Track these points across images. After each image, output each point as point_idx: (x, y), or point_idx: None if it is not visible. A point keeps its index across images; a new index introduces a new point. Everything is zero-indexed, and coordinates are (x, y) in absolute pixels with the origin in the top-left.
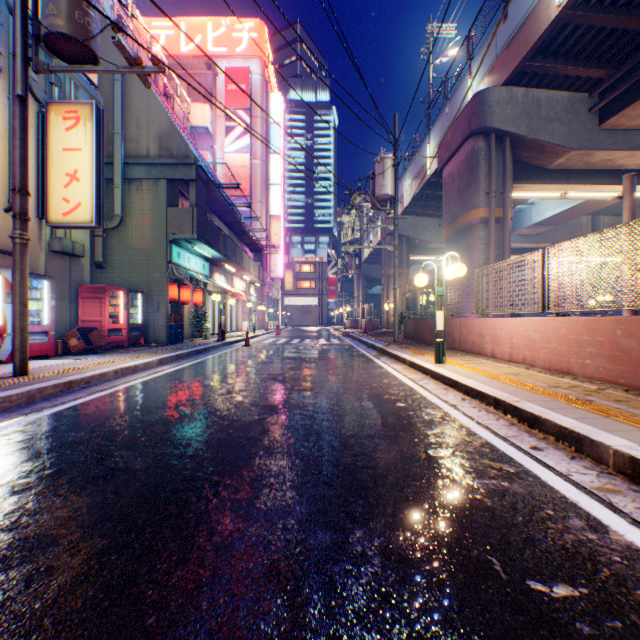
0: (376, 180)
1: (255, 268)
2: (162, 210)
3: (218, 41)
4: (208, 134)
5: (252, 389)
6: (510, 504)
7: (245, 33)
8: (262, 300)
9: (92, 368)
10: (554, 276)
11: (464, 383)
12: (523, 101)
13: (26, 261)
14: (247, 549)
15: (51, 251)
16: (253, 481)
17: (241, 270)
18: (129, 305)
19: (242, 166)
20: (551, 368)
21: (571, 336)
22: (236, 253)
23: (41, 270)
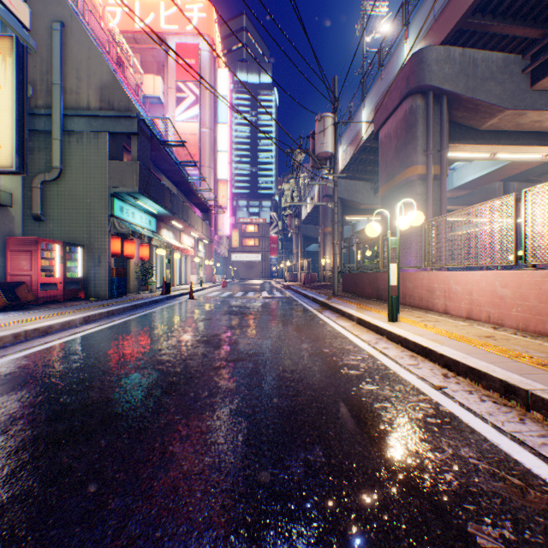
0: (317, 138)
1: (203, 226)
2: (103, 163)
3: (170, 19)
4: (161, 104)
5: (176, 360)
6: None
7: (195, 13)
8: (210, 256)
9: None
10: (530, 223)
11: (442, 353)
12: (460, 60)
13: None
14: None
15: None
16: None
17: (188, 227)
18: (66, 258)
19: (192, 134)
20: (529, 329)
21: None
22: (183, 210)
23: None
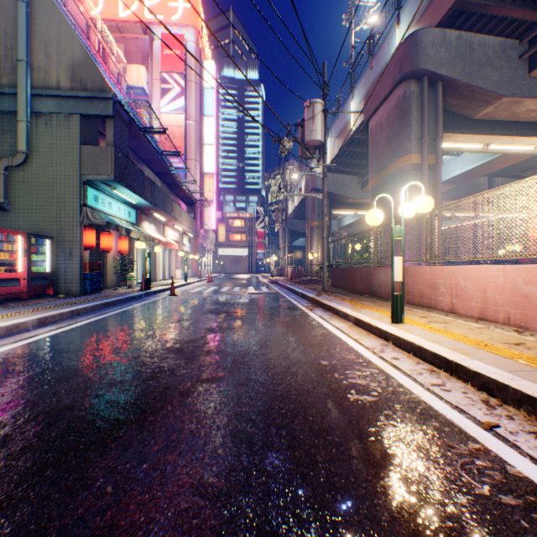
0: (306, 125)
1: (187, 219)
2: (75, 148)
3: (155, 9)
4: (145, 95)
5: (132, 380)
6: None
7: (180, 3)
8: (196, 250)
9: None
10: None
11: (479, 371)
12: (456, 44)
13: None
14: None
15: None
16: None
17: (172, 220)
18: (30, 251)
19: (177, 126)
20: None
21: None
22: (166, 202)
23: None
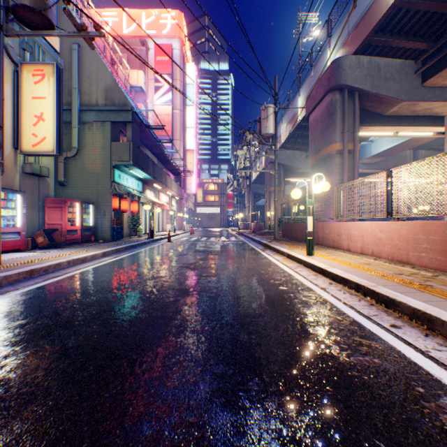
0: (262, 123)
1: (175, 186)
2: (107, 144)
3: (149, 26)
4: (142, 92)
5: (170, 275)
6: (385, 381)
7: (168, 20)
8: (181, 209)
9: (51, 259)
10: (396, 190)
11: (330, 271)
12: (368, 66)
13: None
14: (154, 434)
15: (24, 173)
16: (165, 359)
17: (165, 188)
18: (83, 212)
19: (166, 114)
20: (394, 259)
21: (410, 235)
22: (162, 175)
23: (16, 186)
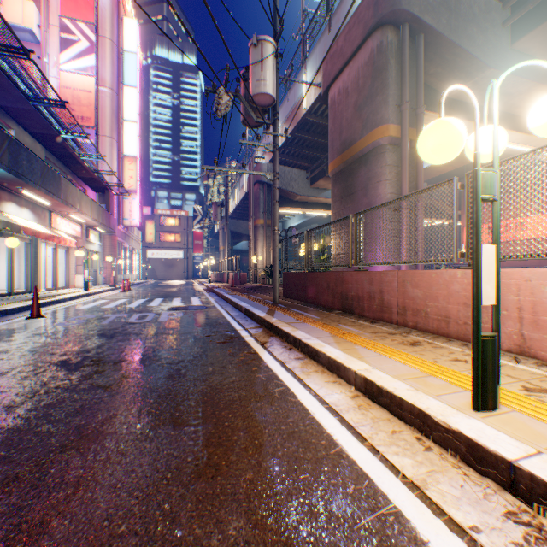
0: (252, 72)
1: (93, 207)
2: None
3: None
4: (37, 43)
5: None
6: None
7: None
8: (113, 250)
9: None
10: None
11: None
12: None
13: None
14: None
15: None
16: None
17: (62, 204)
18: None
19: (85, 90)
20: None
21: None
22: (46, 176)
23: None
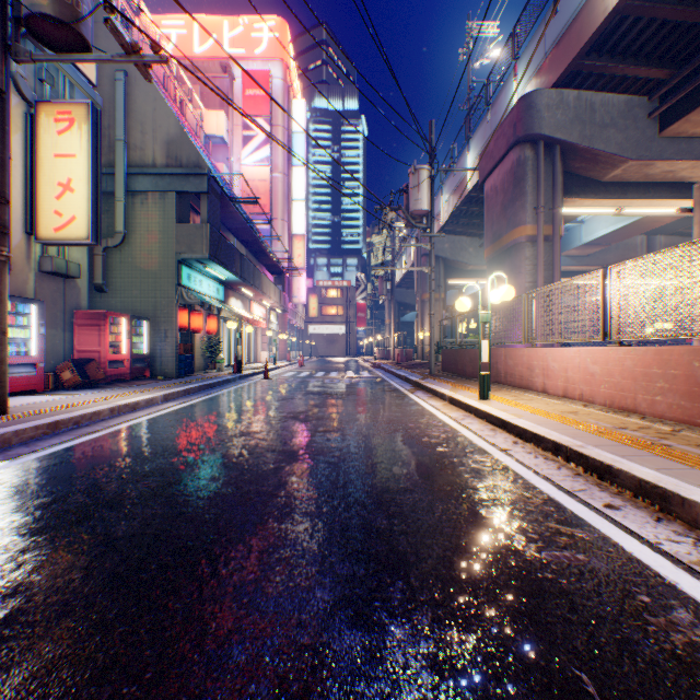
0: (410, 193)
1: (276, 292)
2: (170, 226)
3: (235, 41)
4: (224, 144)
5: (269, 430)
6: (592, 587)
7: (265, 33)
8: (284, 328)
9: (84, 406)
10: (617, 299)
11: (515, 423)
12: (575, 105)
13: (5, 281)
14: (249, 660)
15: (41, 272)
16: (263, 554)
17: (260, 294)
18: (132, 333)
19: (262, 180)
20: (614, 405)
21: (638, 369)
22: (254, 275)
23: (30, 293)
